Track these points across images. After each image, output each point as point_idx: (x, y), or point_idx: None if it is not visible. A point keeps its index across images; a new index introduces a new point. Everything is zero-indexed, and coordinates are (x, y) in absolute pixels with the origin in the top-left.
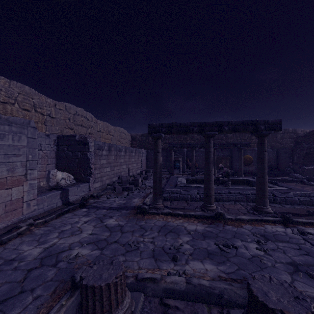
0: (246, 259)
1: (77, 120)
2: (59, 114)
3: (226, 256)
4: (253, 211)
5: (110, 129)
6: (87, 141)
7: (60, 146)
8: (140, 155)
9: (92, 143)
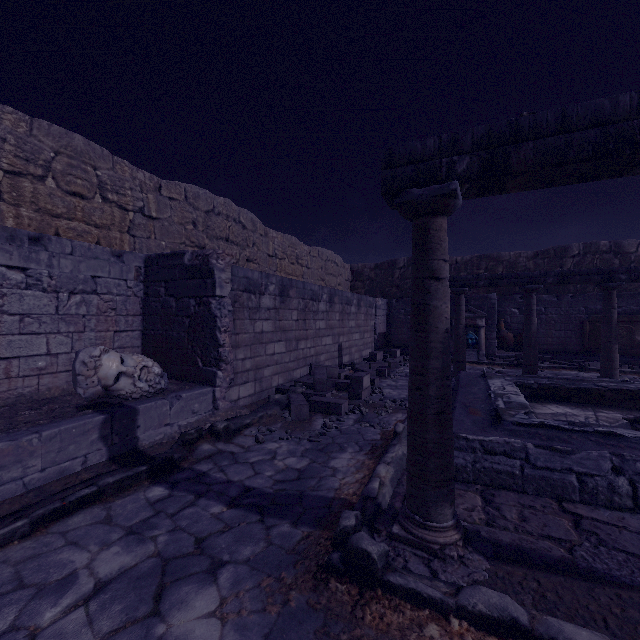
0: None
1: (216, 226)
2: (169, 209)
3: None
4: None
5: (299, 252)
6: (209, 265)
7: (151, 285)
8: (370, 312)
9: (227, 274)
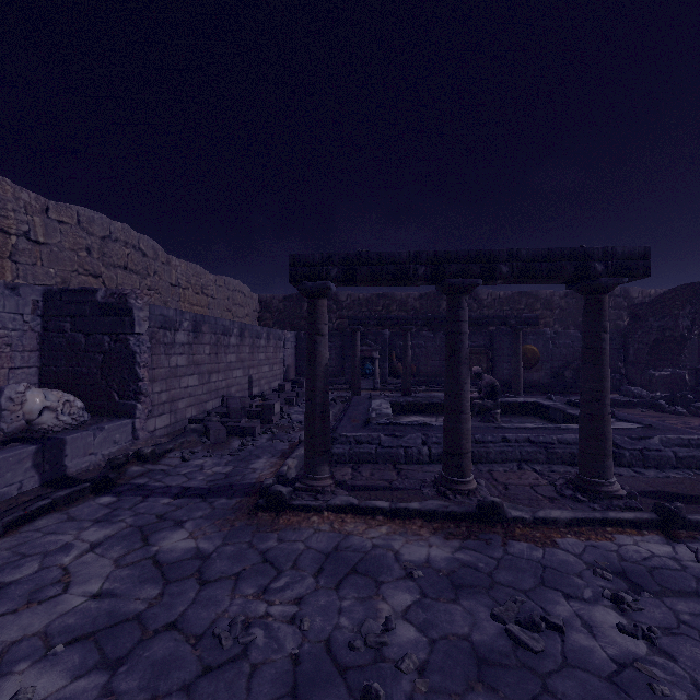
0: (603, 679)
1: (113, 253)
2: (58, 234)
3: (536, 671)
4: (573, 491)
5: (205, 282)
6: (127, 304)
7: (53, 320)
8: (279, 344)
9: (145, 312)
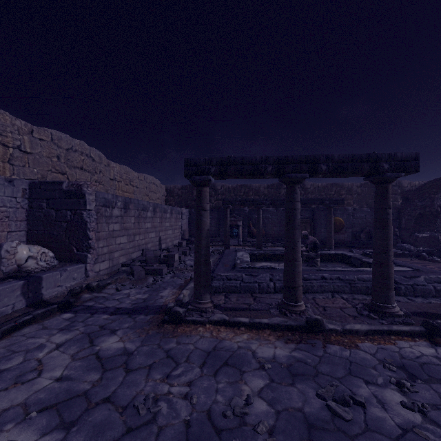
0: (392, 440)
1: (74, 159)
2: (39, 147)
3: (347, 434)
4: (368, 312)
5: (131, 177)
6: (82, 191)
7: (35, 201)
8: (178, 217)
9: (93, 196)
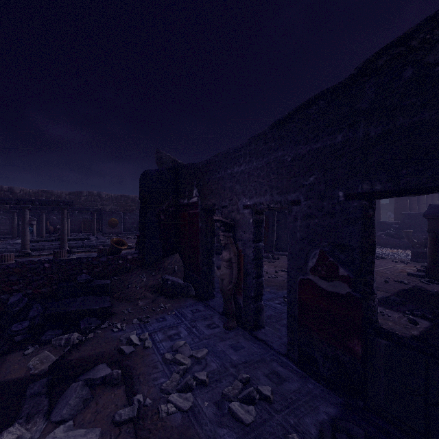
0: None
1: None
2: None
3: None
4: None
5: None
6: None
7: None
8: None
9: None
